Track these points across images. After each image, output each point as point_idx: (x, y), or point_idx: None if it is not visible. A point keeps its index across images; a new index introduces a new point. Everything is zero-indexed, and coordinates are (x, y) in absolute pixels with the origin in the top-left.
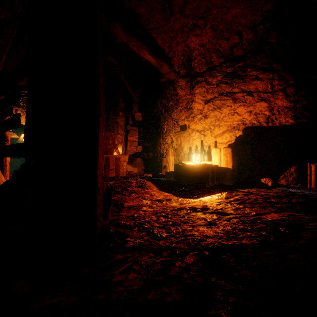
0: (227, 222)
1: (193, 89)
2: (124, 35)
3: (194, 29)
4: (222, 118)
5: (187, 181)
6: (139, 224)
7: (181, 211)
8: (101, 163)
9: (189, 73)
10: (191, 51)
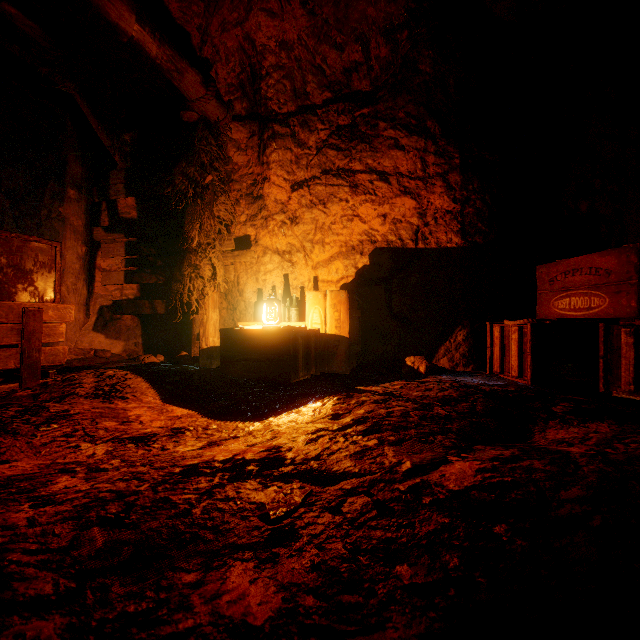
0: (334, 517)
1: (266, 152)
2: None
3: None
4: (329, 226)
5: (247, 369)
6: None
7: (189, 482)
8: None
9: (257, 112)
10: (258, 53)
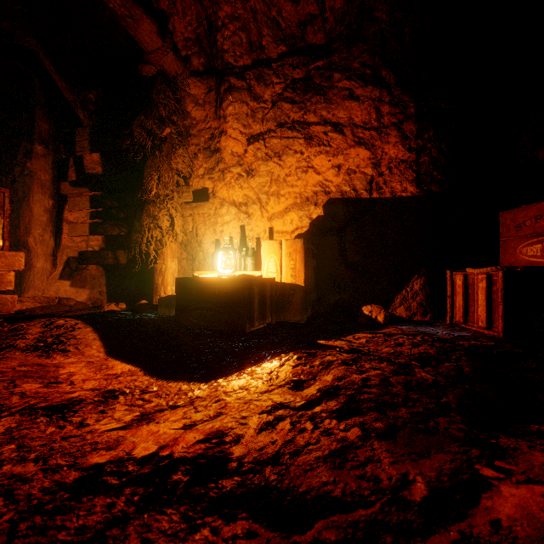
0: None
1: (223, 106)
2: None
3: None
4: (283, 178)
5: (202, 318)
6: None
7: (76, 509)
8: None
9: (214, 66)
10: (214, 3)
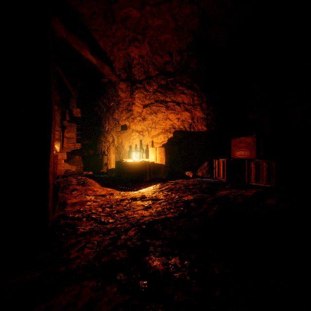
0: (159, 205)
1: (133, 94)
2: (63, 31)
3: (134, 41)
4: (157, 122)
5: (128, 176)
6: (87, 215)
7: (123, 201)
8: (52, 162)
9: (130, 78)
10: (131, 59)
